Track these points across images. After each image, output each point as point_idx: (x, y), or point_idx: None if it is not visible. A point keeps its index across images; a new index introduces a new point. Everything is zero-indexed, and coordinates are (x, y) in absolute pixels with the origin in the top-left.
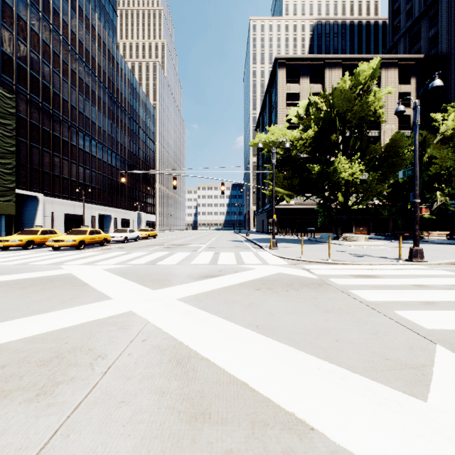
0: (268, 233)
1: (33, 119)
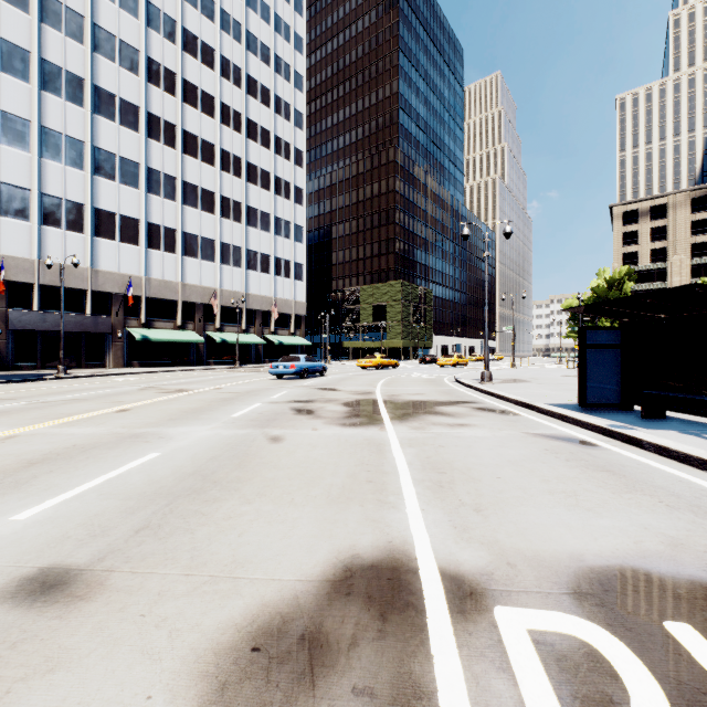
0: None
1: None
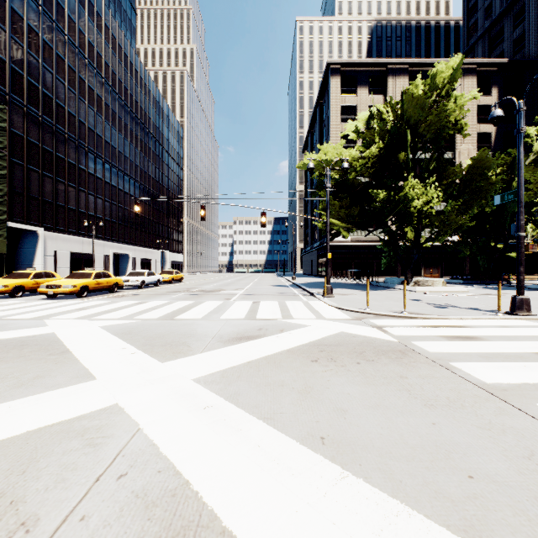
0: (318, 276)
1: (31, 136)
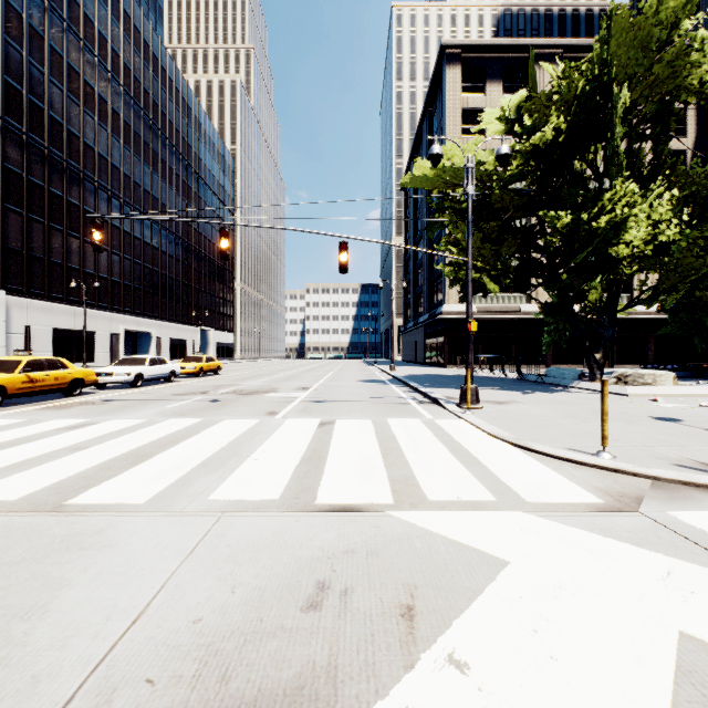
0: (426, 364)
1: None
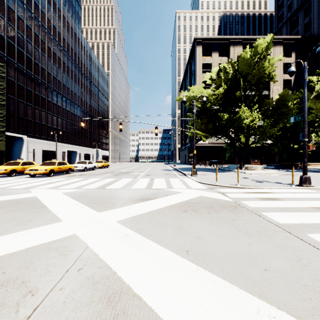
0: (189, 164)
1: (19, 81)
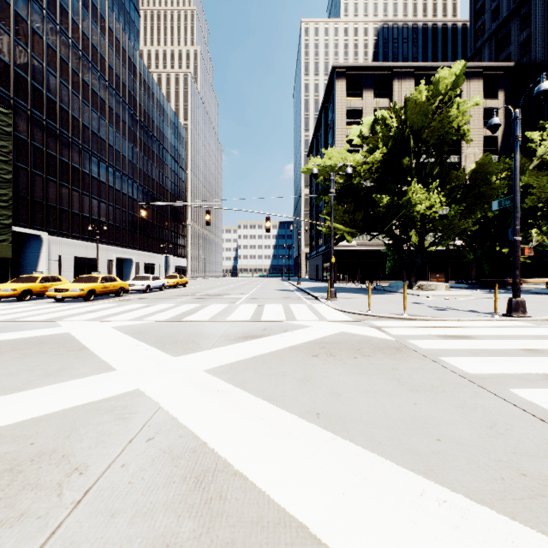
0: (323, 281)
1: (36, 140)
